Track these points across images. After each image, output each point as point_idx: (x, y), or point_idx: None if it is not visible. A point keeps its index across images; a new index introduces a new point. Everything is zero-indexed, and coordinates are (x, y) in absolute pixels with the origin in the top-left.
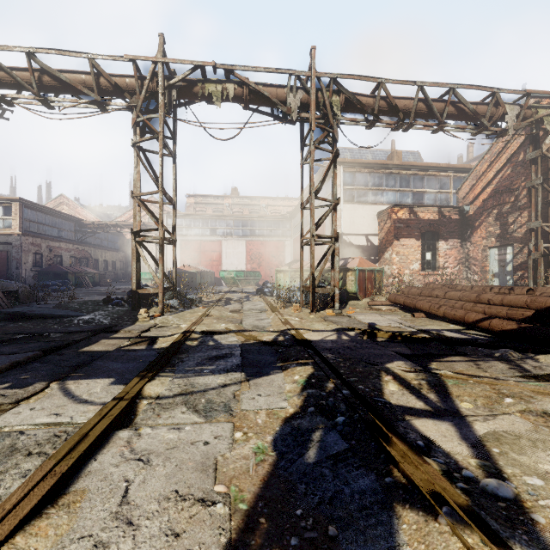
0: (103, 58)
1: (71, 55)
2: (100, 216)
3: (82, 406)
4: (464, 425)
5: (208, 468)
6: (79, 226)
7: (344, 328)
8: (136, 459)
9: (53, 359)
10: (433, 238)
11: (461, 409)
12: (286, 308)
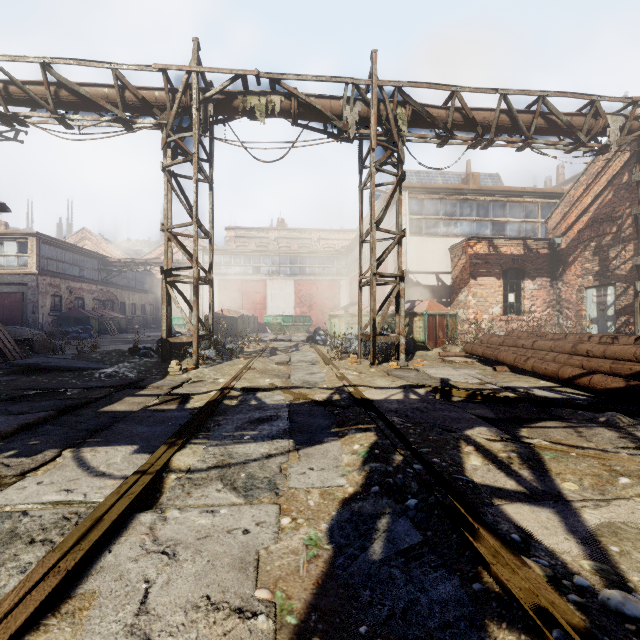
0: (129, 68)
1: (92, 65)
2: (127, 253)
3: (99, 480)
4: (570, 513)
5: (248, 566)
6: (103, 264)
7: (411, 385)
8: (159, 551)
9: (68, 421)
10: (517, 276)
11: (564, 491)
12: (342, 359)
